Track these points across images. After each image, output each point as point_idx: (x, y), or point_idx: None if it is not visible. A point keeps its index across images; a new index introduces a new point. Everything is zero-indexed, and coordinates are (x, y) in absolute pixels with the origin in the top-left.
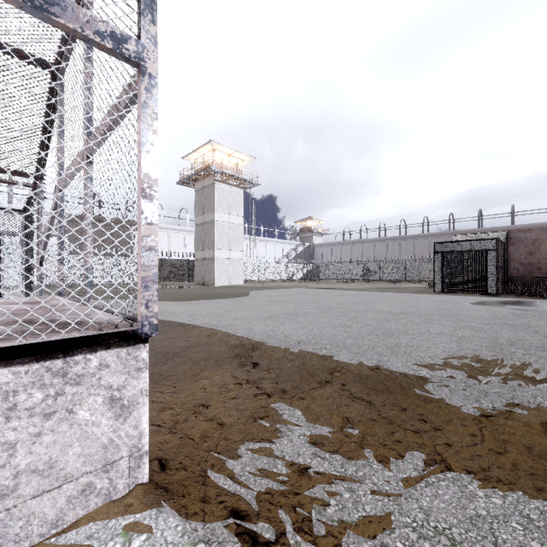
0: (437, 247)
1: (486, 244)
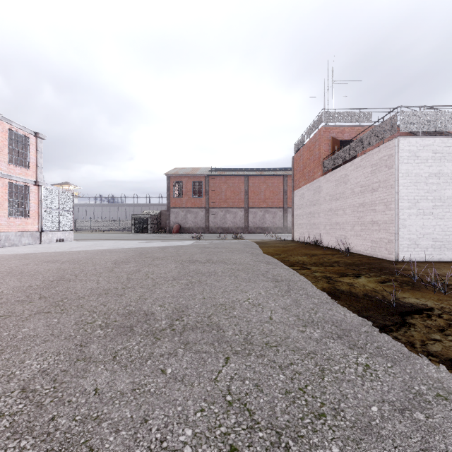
0: (133, 216)
1: (148, 216)
